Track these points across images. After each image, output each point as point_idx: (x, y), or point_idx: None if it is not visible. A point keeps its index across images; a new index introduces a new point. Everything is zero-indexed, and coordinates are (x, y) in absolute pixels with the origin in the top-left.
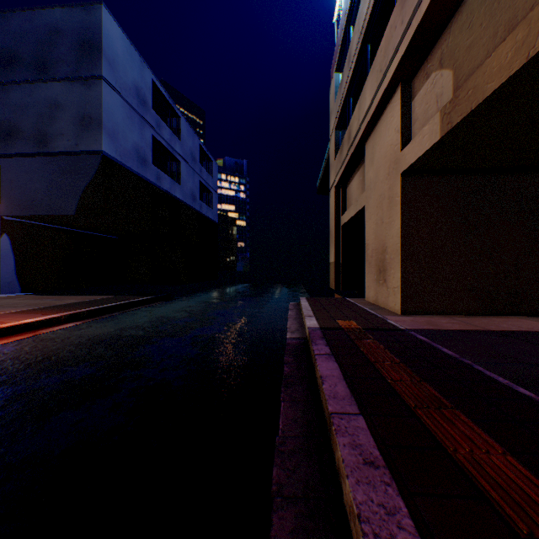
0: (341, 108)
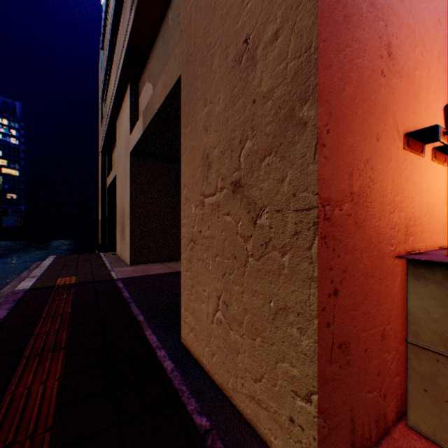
0: (104, 84)
